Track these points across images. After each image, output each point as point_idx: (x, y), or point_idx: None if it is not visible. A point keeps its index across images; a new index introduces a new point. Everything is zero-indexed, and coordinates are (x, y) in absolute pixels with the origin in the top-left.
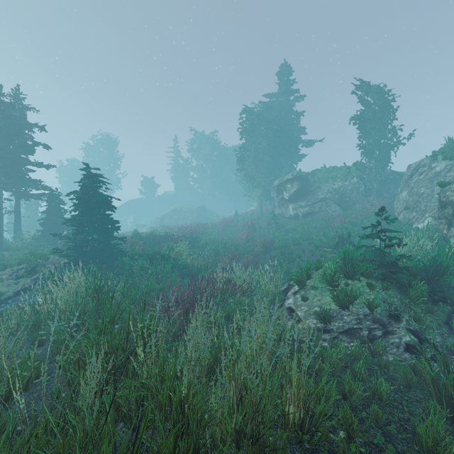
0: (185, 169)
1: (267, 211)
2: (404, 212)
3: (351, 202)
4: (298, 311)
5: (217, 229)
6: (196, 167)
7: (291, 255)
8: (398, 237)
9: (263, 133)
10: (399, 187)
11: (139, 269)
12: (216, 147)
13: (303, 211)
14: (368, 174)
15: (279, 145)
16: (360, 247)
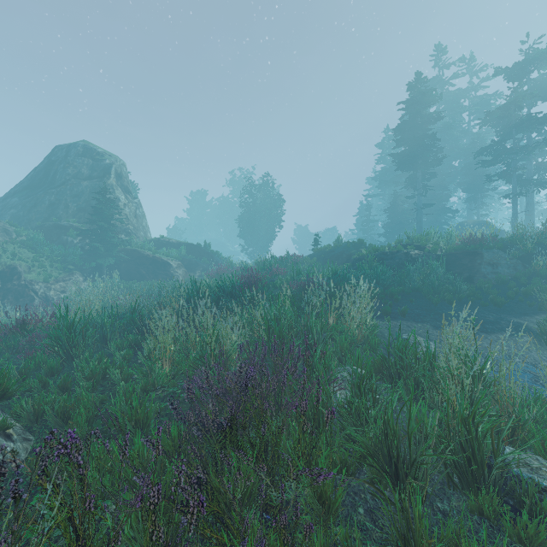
0: None
1: None
2: None
3: None
4: None
5: None
6: None
7: None
8: None
9: None
10: None
11: None
12: None
13: None
14: None
15: None
16: None
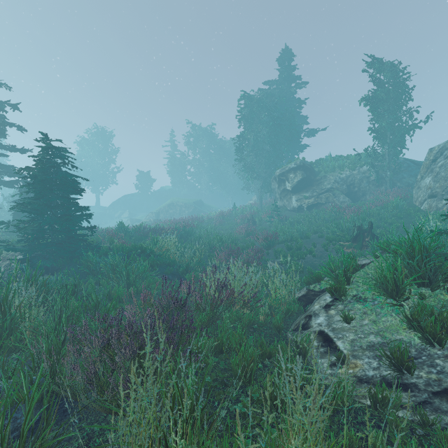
0: (182, 163)
1: (267, 204)
2: (429, 200)
3: (361, 193)
4: (337, 339)
5: (213, 223)
6: (193, 161)
7: (300, 249)
8: (439, 226)
9: (263, 120)
10: (419, 174)
11: (106, 268)
12: (213, 141)
13: (308, 203)
14: (381, 161)
15: (280, 134)
16: (442, 232)
